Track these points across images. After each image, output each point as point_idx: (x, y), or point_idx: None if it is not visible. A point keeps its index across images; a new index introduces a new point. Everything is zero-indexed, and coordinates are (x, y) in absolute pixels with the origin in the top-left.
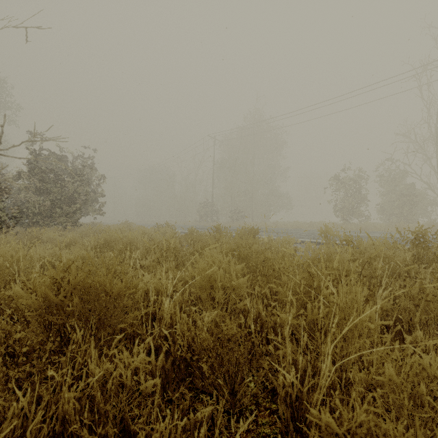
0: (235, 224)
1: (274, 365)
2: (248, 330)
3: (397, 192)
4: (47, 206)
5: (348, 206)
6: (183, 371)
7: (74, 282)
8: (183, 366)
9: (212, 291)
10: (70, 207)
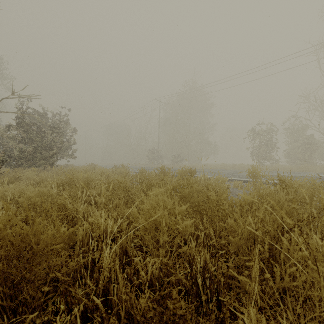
0: (176, 166)
1: None
2: (195, 281)
3: (301, 141)
4: (29, 151)
5: (262, 152)
6: None
7: None
8: None
9: (156, 233)
10: (48, 152)
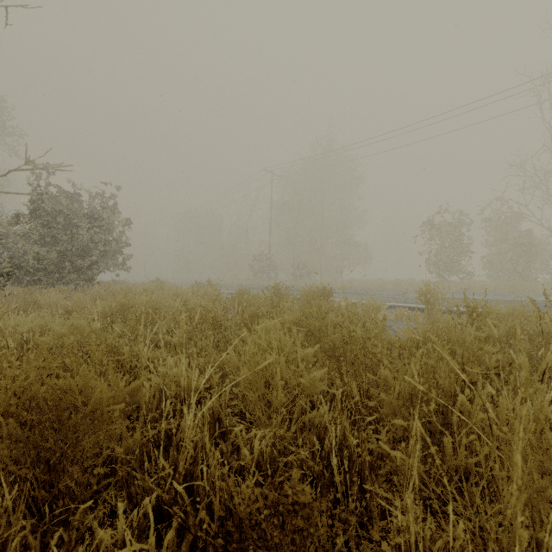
0: (299, 283)
1: None
2: (328, 464)
3: (510, 241)
4: (53, 259)
5: (445, 259)
6: None
7: (11, 391)
8: (210, 548)
9: (267, 391)
10: (83, 260)
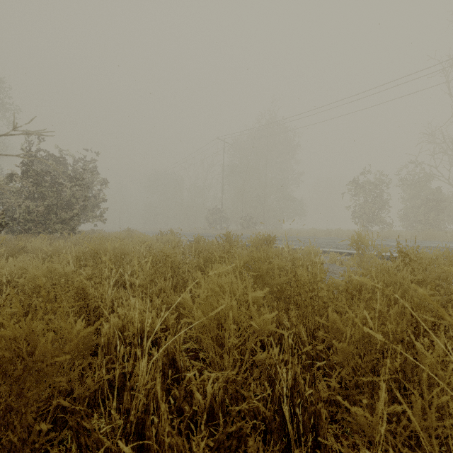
0: (246, 232)
1: None
2: (279, 408)
3: (423, 197)
4: (40, 212)
5: (368, 212)
6: None
7: None
8: None
9: (219, 333)
10: (66, 212)
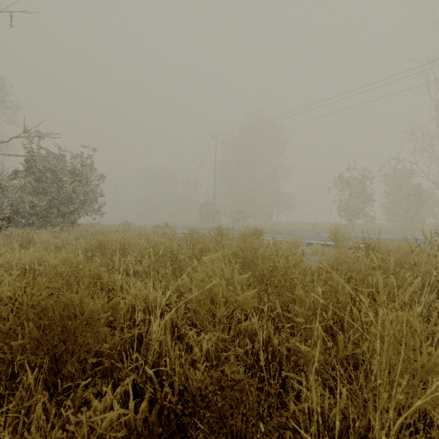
0: (237, 225)
1: (298, 428)
2: (257, 358)
3: (404, 192)
4: (43, 206)
5: (352, 206)
6: (172, 421)
7: (30, 303)
8: (172, 415)
9: (212, 306)
10: (67, 207)
